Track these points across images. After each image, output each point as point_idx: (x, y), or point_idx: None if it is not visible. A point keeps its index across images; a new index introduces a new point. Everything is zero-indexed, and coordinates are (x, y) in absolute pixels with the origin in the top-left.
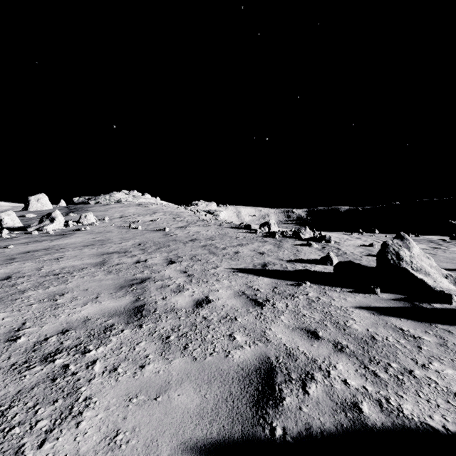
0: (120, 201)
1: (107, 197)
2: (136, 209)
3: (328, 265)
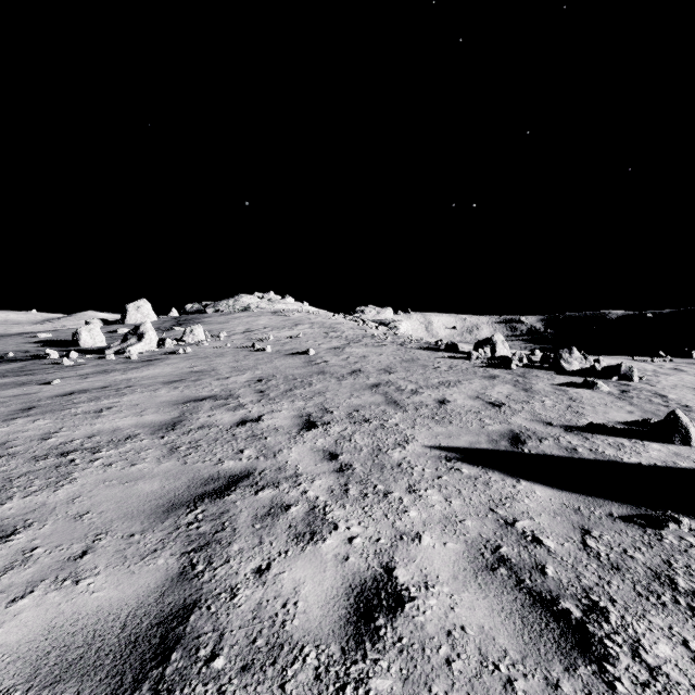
0: (248, 308)
1: (231, 302)
2: (270, 319)
3: (676, 443)
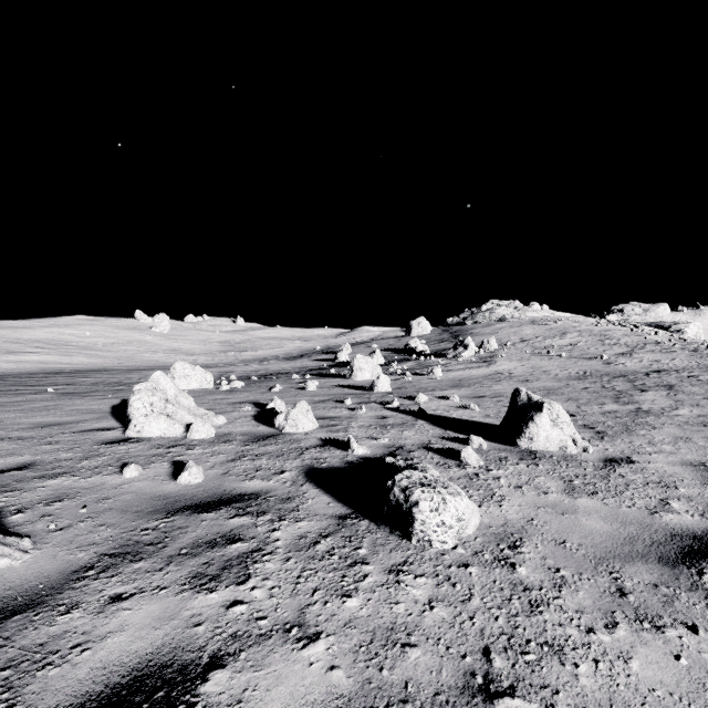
0: (503, 318)
1: (487, 314)
2: (533, 328)
3: None
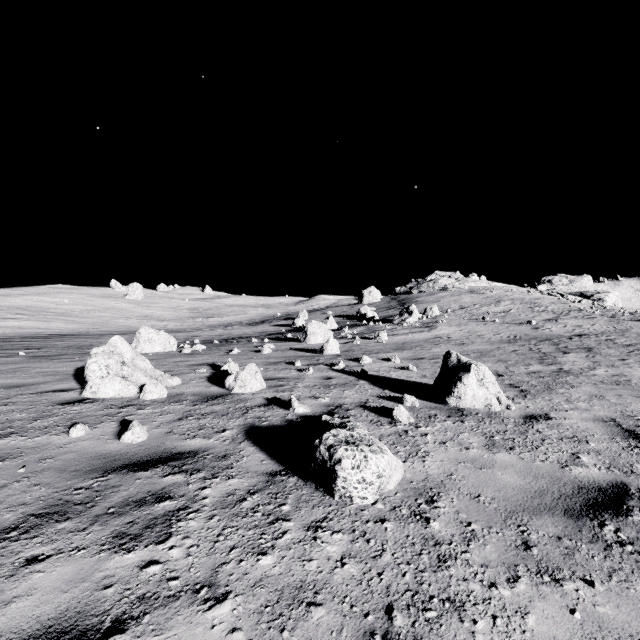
0: (445, 288)
1: (430, 284)
2: (471, 297)
3: None
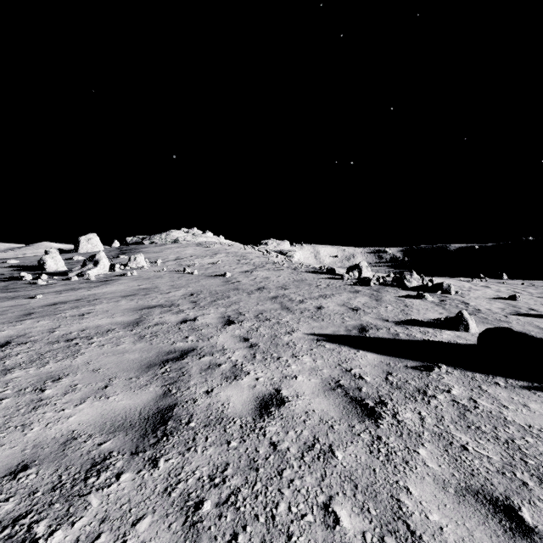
0: (177, 240)
1: (163, 235)
2: (194, 249)
3: (460, 331)
